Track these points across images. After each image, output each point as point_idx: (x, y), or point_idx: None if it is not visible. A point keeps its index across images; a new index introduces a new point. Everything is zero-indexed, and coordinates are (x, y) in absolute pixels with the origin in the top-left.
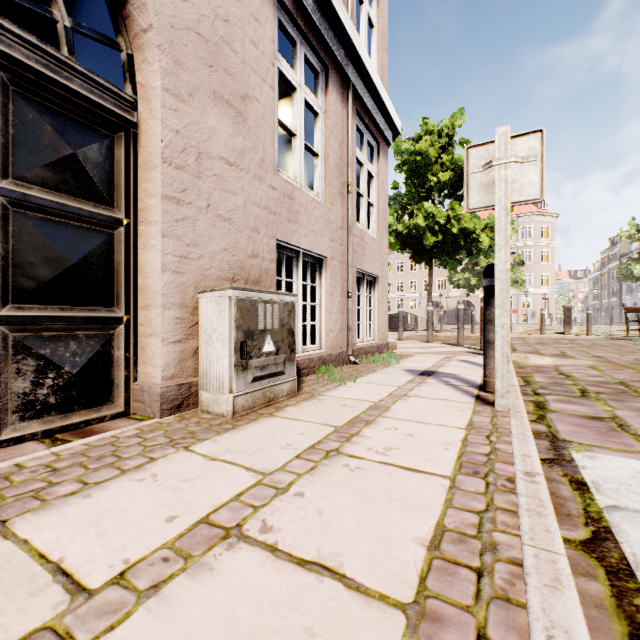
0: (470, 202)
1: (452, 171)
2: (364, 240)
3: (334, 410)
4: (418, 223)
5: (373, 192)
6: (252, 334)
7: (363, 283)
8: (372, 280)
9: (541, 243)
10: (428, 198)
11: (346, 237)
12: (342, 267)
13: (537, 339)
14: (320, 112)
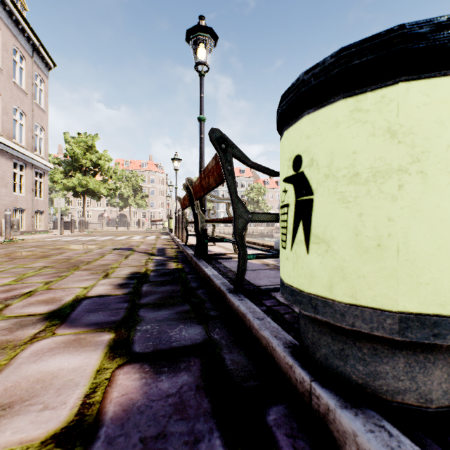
0: (55, 206)
1: (92, 161)
2: (38, 202)
3: (29, 236)
4: (74, 182)
5: (42, 186)
6: (13, 225)
7: (38, 213)
8: (42, 212)
9: (159, 187)
10: (82, 169)
11: (32, 202)
12: (31, 210)
13: (123, 231)
14: (24, 174)
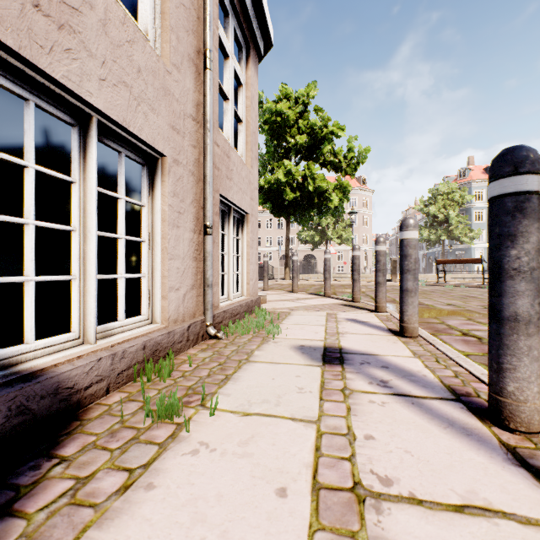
0: None
1: (308, 135)
2: (230, 158)
3: None
4: (279, 178)
5: (241, 104)
6: None
7: (229, 219)
8: (240, 218)
9: (363, 211)
10: (287, 158)
11: (202, 139)
12: (195, 184)
13: None
14: None
